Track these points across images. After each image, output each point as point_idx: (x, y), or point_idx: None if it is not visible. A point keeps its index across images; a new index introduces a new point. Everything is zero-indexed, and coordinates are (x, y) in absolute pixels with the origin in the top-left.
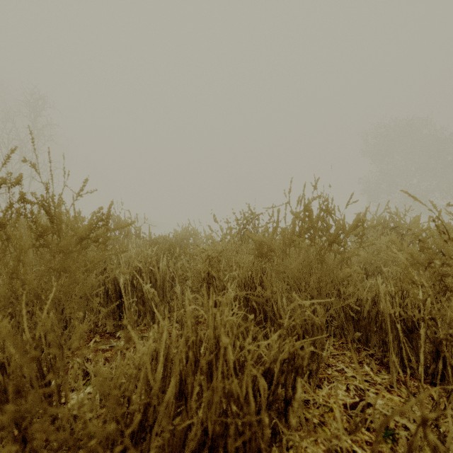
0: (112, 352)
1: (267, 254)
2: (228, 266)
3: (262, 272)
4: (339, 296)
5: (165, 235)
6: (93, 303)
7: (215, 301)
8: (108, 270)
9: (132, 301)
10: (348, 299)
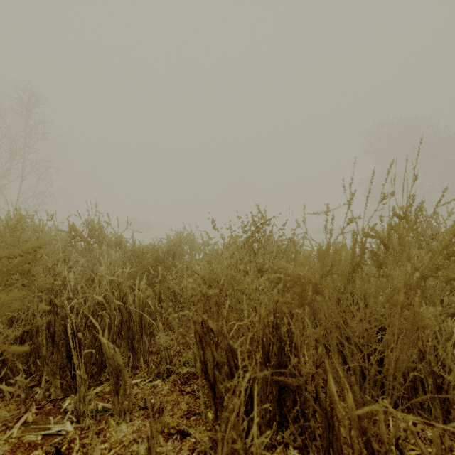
0: (43, 451)
1: (310, 299)
2: (234, 301)
3: (289, 314)
4: (419, 359)
5: (157, 240)
6: (39, 347)
7: (214, 375)
8: (56, 303)
9: (91, 348)
10: (430, 360)
